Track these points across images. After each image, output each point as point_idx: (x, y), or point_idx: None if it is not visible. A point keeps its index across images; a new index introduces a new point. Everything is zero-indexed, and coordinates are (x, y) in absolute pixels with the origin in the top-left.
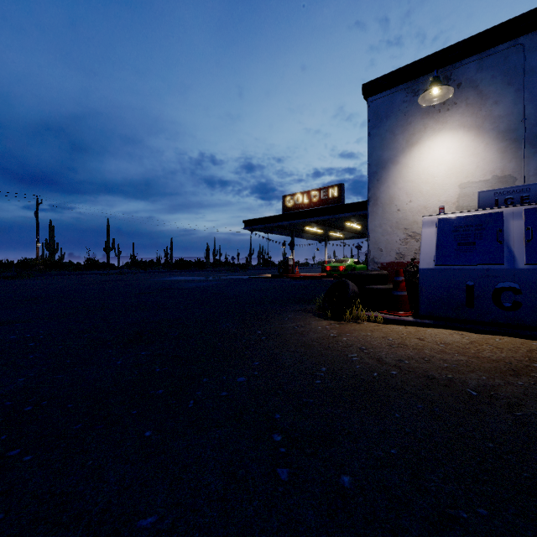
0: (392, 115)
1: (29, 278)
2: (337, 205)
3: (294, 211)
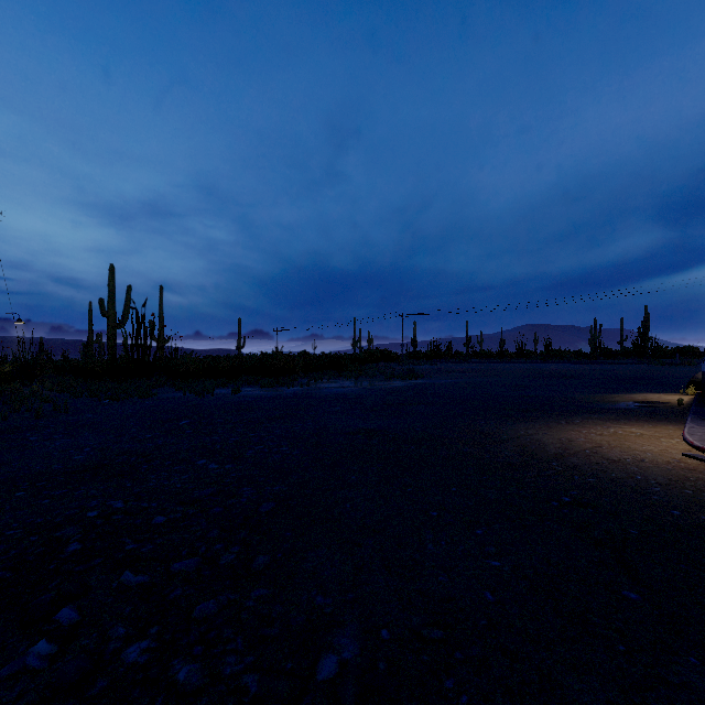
0: None
1: (690, 365)
2: None
3: None
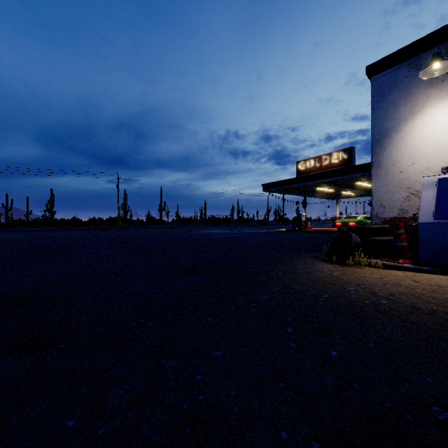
0: (394, 89)
1: (115, 230)
2: (347, 166)
3: (306, 174)
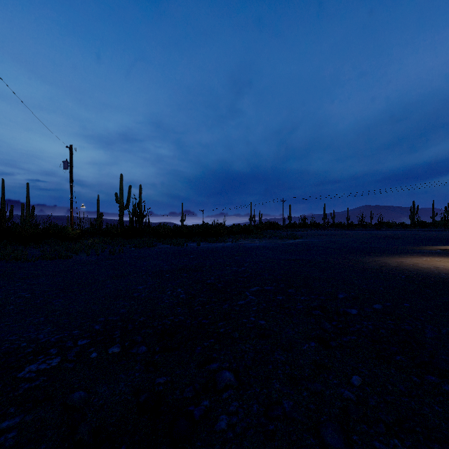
0: None
1: None
2: None
3: None
